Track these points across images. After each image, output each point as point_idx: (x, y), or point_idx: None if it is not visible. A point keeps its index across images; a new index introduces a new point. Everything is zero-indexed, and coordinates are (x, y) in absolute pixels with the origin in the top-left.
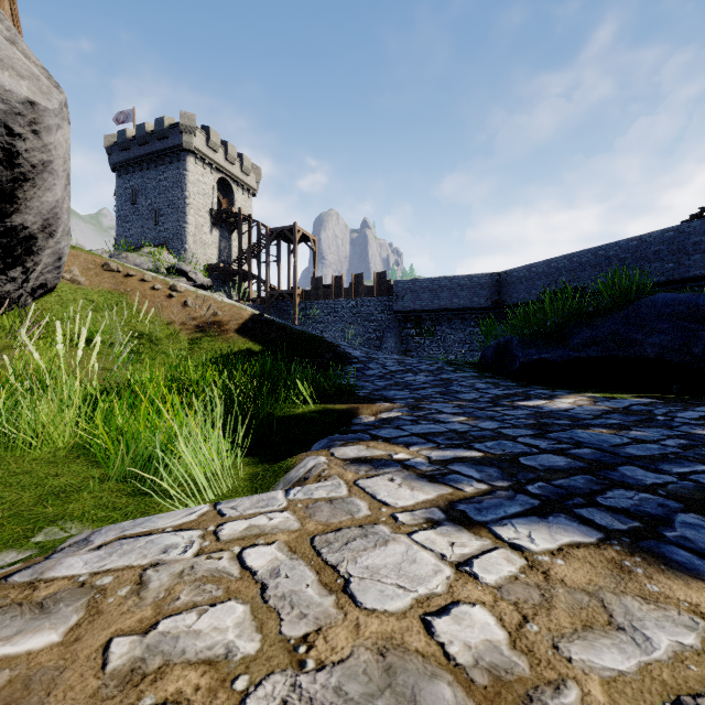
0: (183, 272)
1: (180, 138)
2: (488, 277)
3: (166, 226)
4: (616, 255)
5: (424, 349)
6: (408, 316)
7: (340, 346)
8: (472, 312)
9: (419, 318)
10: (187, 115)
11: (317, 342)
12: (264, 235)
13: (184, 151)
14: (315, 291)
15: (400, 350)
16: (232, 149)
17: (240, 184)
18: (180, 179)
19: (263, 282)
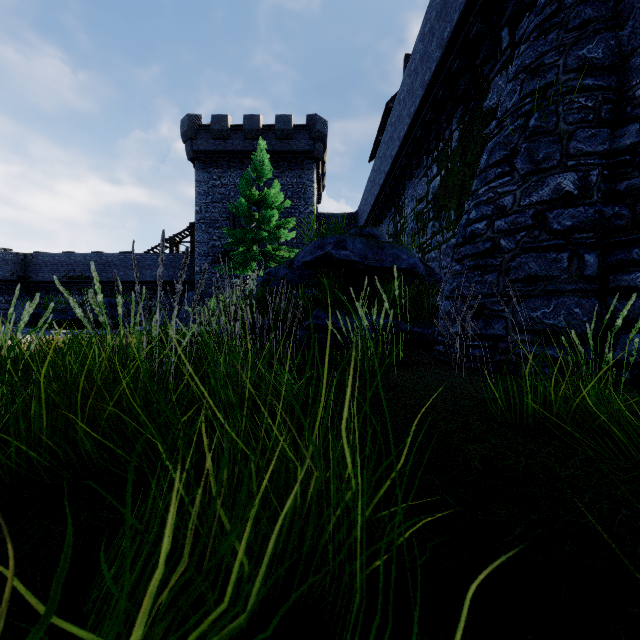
0: None
1: None
2: (14, 255)
3: None
4: (113, 261)
5: None
6: None
7: None
8: None
9: None
10: None
11: None
12: None
13: None
14: None
15: None
16: None
17: None
18: None
19: None
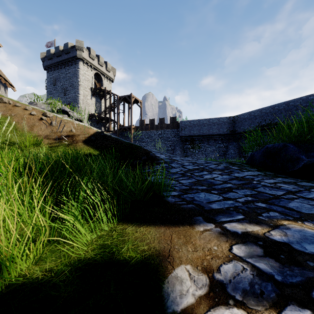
0: (65, 112)
1: (75, 52)
2: (228, 118)
3: (69, 95)
4: (300, 104)
5: (195, 155)
6: (187, 138)
7: (152, 152)
8: (219, 136)
9: (192, 140)
10: (79, 41)
11: (137, 149)
12: (116, 99)
13: (78, 59)
14: (141, 126)
15: (183, 155)
16: (102, 59)
17: (106, 76)
18: (76, 72)
19: (116, 123)
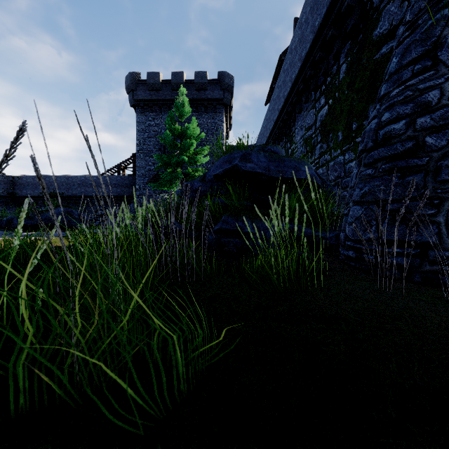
0: None
1: None
2: (5, 177)
3: None
4: (76, 181)
5: None
6: None
7: None
8: None
9: None
10: None
11: None
12: None
13: None
14: None
15: None
16: None
17: None
18: None
19: None
